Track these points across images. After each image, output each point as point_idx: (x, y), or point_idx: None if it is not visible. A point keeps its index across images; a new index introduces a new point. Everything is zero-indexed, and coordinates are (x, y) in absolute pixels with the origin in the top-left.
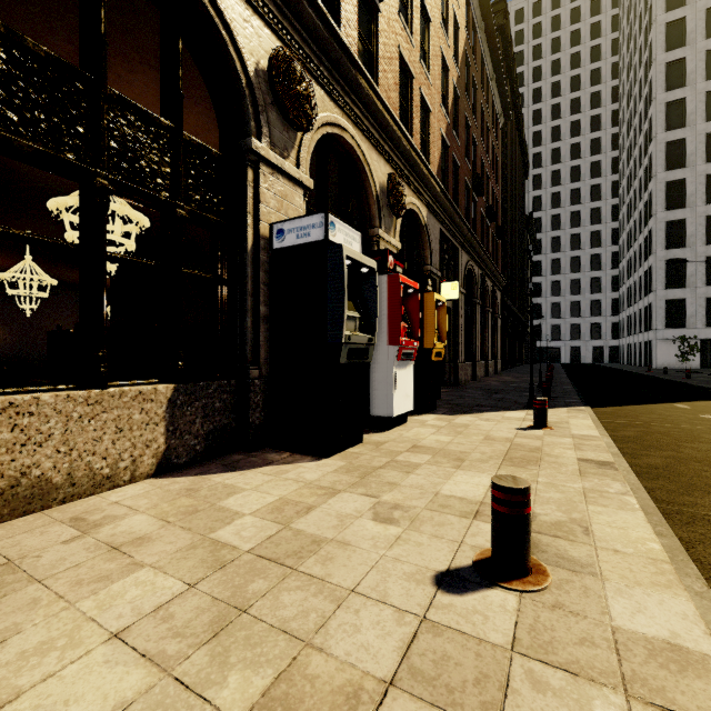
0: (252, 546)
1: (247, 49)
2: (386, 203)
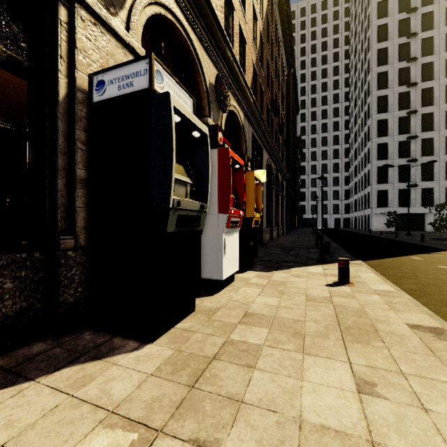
0: None
1: None
2: (214, 99)
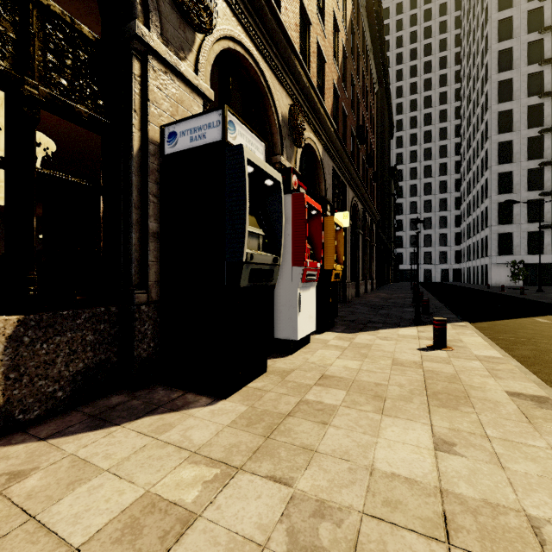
0: None
1: None
2: (287, 134)
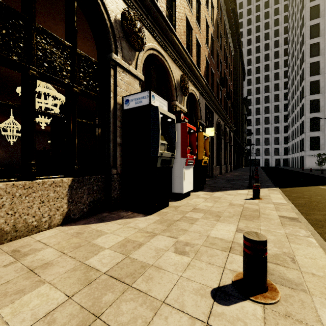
0: (107, 269)
1: (110, 8)
2: (179, 89)
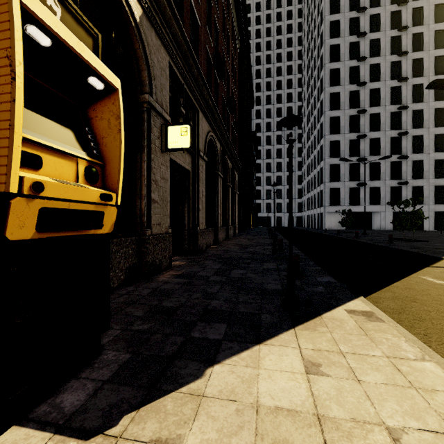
0: None
1: None
2: None
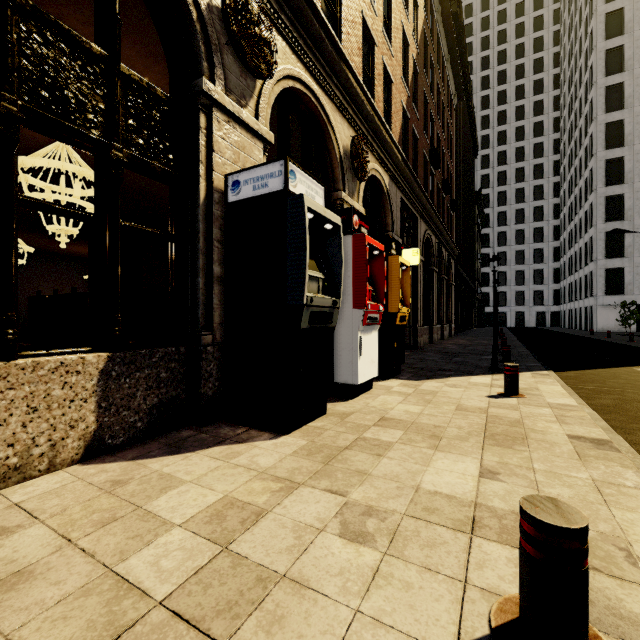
0: (170, 589)
1: None
2: (349, 167)
